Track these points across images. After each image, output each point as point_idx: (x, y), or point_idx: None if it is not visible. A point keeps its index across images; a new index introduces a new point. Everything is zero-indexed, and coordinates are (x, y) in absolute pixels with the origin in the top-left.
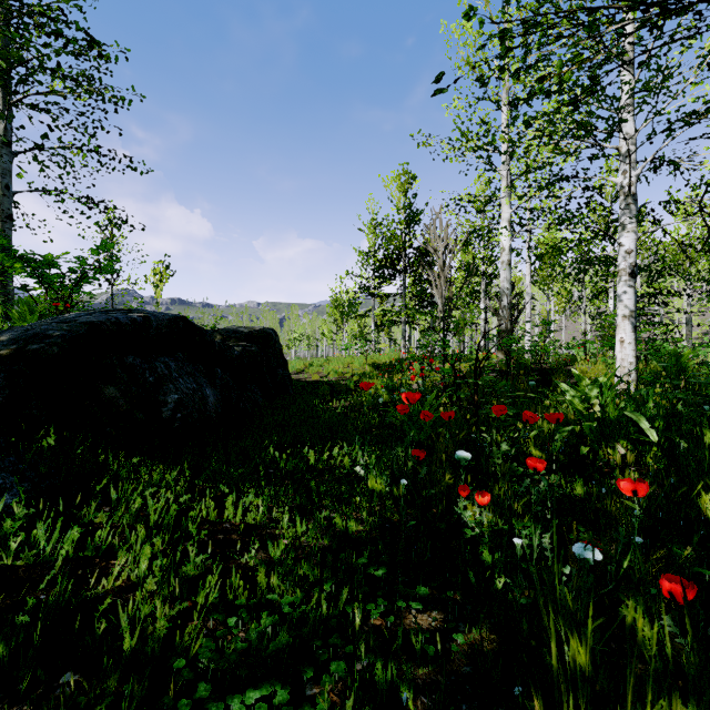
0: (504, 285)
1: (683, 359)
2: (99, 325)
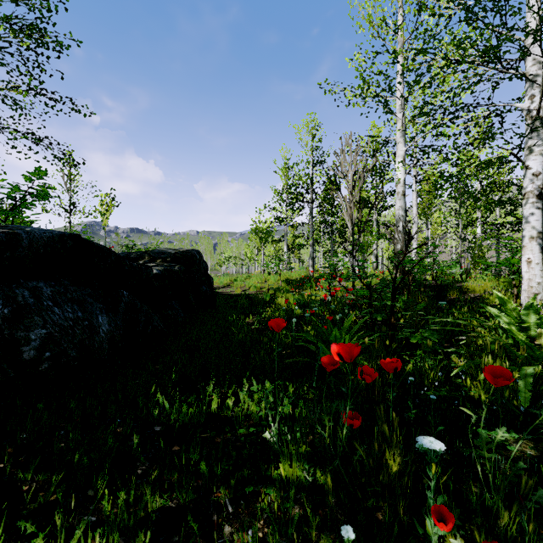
0: (399, 213)
1: None
2: None
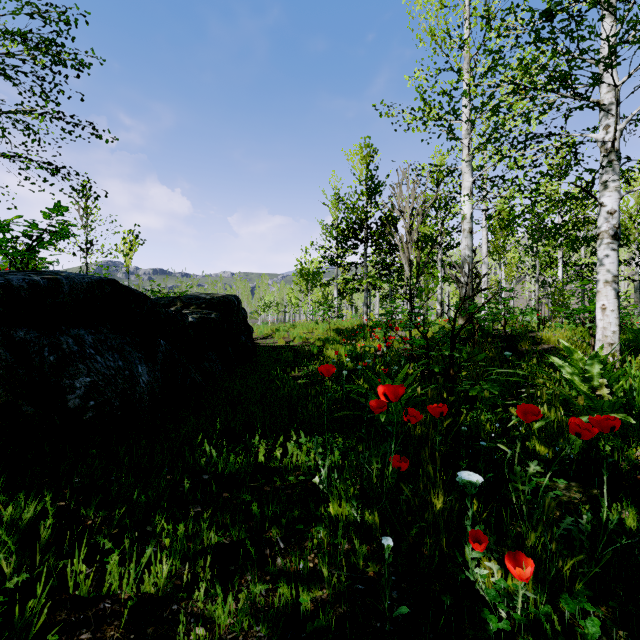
0: (465, 253)
1: None
2: None
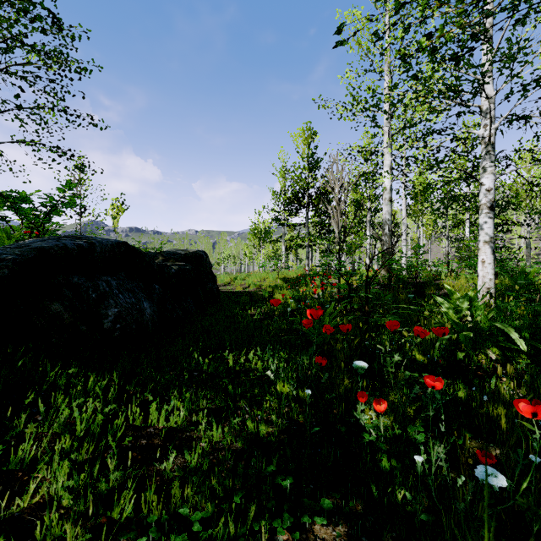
0: (386, 217)
1: (530, 276)
2: (47, 250)
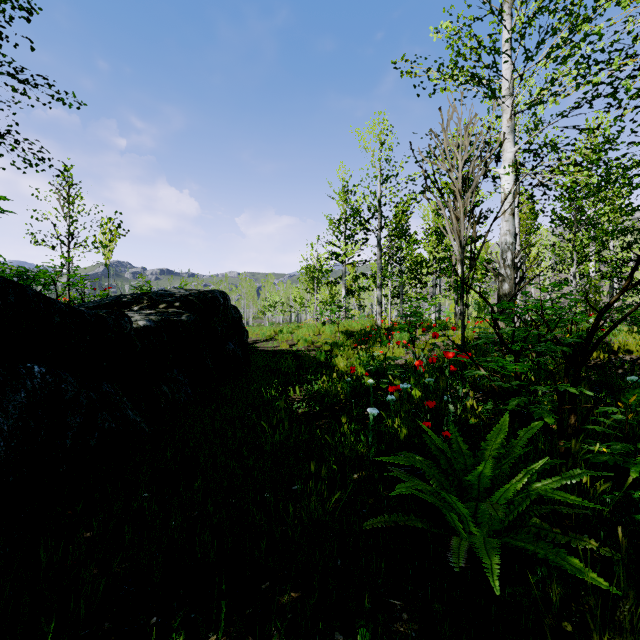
0: (506, 239)
1: None
2: None
